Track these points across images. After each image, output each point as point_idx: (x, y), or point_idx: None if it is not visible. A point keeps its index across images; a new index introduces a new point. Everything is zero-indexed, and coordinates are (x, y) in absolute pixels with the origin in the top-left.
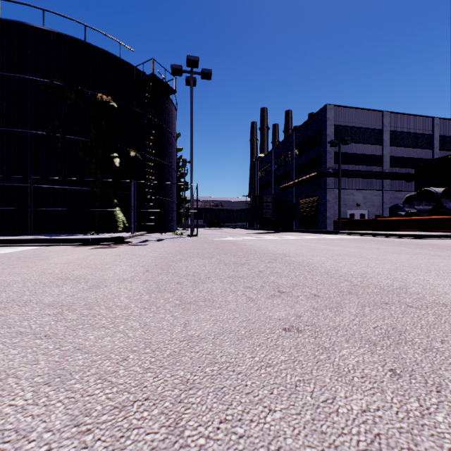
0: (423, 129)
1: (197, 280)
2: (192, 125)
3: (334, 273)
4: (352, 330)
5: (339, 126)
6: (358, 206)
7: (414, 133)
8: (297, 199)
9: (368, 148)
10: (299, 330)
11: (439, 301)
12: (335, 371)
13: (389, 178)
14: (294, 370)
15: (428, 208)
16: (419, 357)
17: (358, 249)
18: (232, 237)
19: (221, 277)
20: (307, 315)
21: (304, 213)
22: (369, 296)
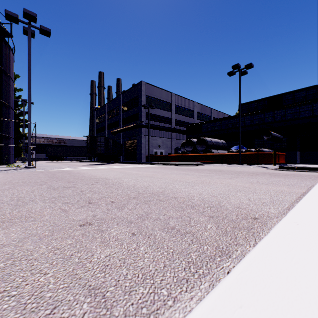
0: (190, 107)
1: (20, 203)
2: (30, 71)
3: (132, 187)
4: (124, 218)
5: (149, 96)
6: (159, 147)
7: (186, 108)
8: (123, 140)
9: (164, 113)
10: (91, 223)
11: (174, 196)
12: (101, 241)
13: (175, 132)
14: (75, 247)
15: (191, 150)
16: (150, 224)
17: (153, 173)
18: (71, 167)
19: (46, 198)
20: (101, 214)
21: (128, 150)
22: (144, 198)
